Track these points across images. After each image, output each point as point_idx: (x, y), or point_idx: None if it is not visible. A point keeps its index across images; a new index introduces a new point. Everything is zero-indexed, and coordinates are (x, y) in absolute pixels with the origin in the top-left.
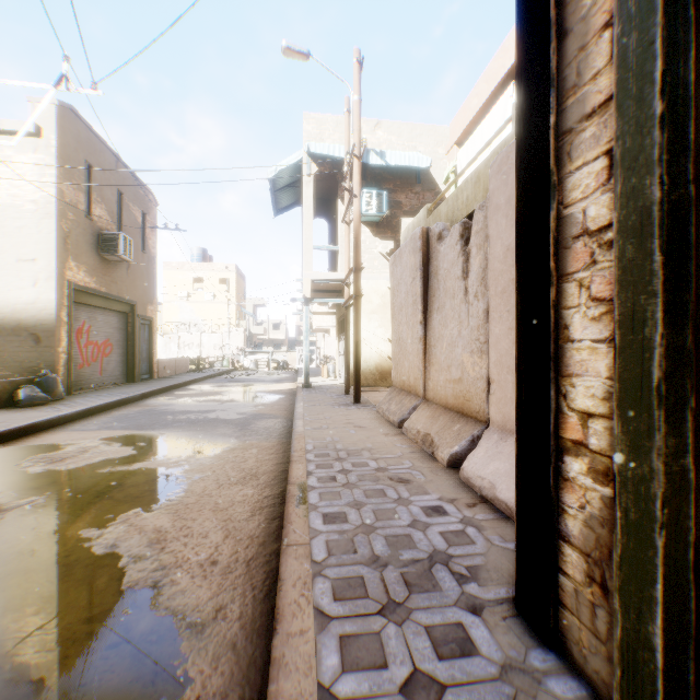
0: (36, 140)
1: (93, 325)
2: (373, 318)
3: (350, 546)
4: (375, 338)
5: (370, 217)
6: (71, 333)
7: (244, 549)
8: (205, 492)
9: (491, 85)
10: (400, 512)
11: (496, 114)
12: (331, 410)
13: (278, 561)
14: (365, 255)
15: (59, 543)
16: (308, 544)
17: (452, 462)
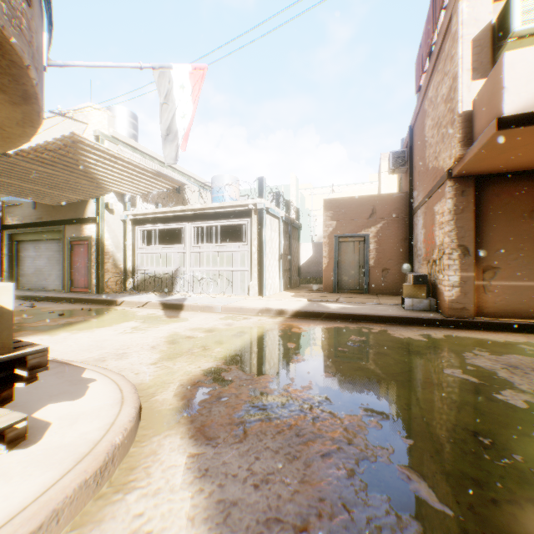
0: None
1: None
2: None
3: None
4: None
5: None
6: None
7: None
8: None
9: None
10: None
11: None
12: None
13: None
14: None
15: None
16: None
17: None
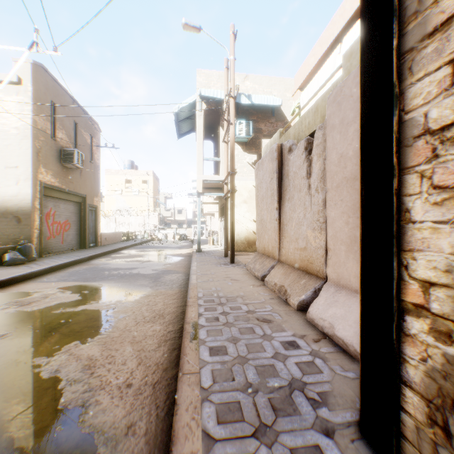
0: (18, 87)
1: (57, 210)
2: (243, 206)
3: (229, 374)
4: (244, 219)
5: (241, 138)
6: (42, 215)
7: (151, 374)
8: (126, 328)
9: (324, 48)
10: (266, 346)
11: (327, 66)
12: (215, 268)
13: (176, 384)
14: (238, 164)
15: (17, 368)
16: (198, 372)
17: (300, 306)
